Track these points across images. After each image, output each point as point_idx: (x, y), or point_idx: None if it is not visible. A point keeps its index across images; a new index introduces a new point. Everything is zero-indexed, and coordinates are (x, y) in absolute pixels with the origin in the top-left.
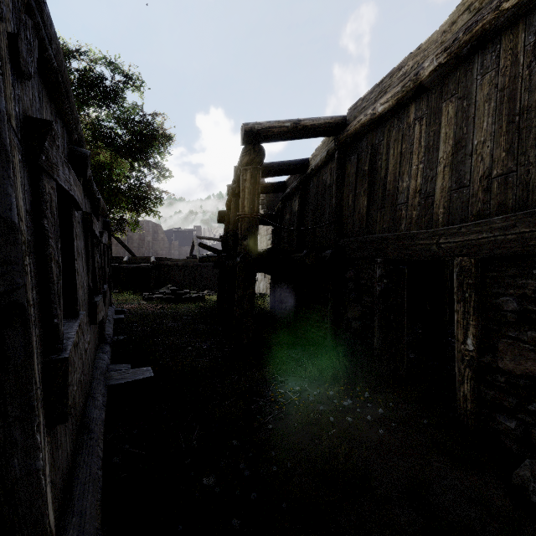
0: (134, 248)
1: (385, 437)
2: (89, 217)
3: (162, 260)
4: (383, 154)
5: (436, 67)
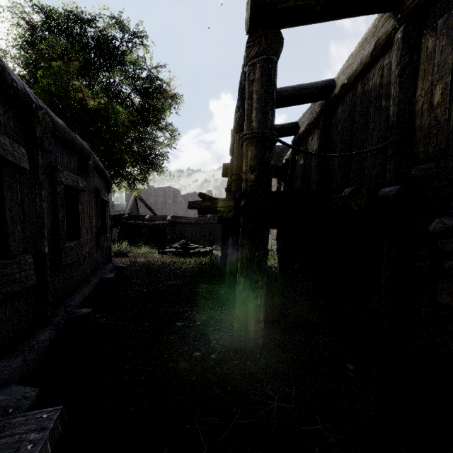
0: (158, 209)
1: None
2: None
3: (177, 218)
4: None
5: None
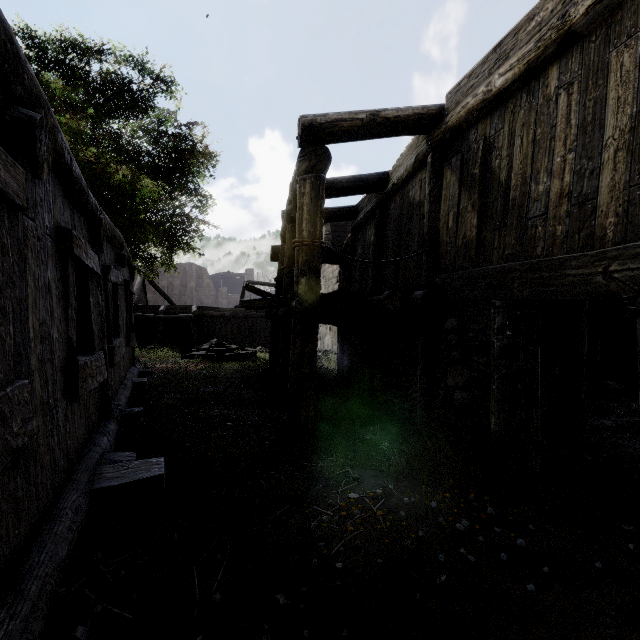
0: (175, 296)
1: (534, 593)
2: (67, 235)
3: (205, 309)
4: (502, 148)
5: None
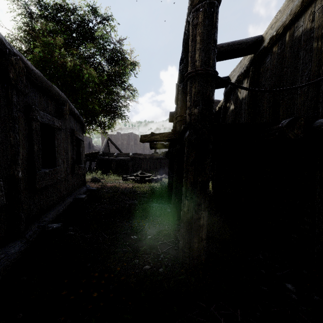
0: (124, 149)
1: None
2: None
3: (136, 154)
4: None
5: None
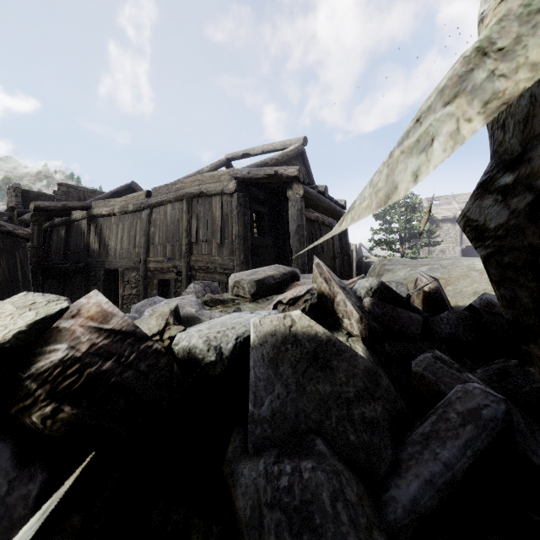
0: None
1: None
2: None
3: None
4: (105, 229)
5: (118, 212)
